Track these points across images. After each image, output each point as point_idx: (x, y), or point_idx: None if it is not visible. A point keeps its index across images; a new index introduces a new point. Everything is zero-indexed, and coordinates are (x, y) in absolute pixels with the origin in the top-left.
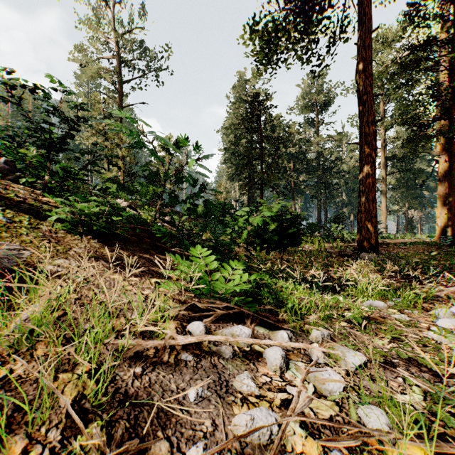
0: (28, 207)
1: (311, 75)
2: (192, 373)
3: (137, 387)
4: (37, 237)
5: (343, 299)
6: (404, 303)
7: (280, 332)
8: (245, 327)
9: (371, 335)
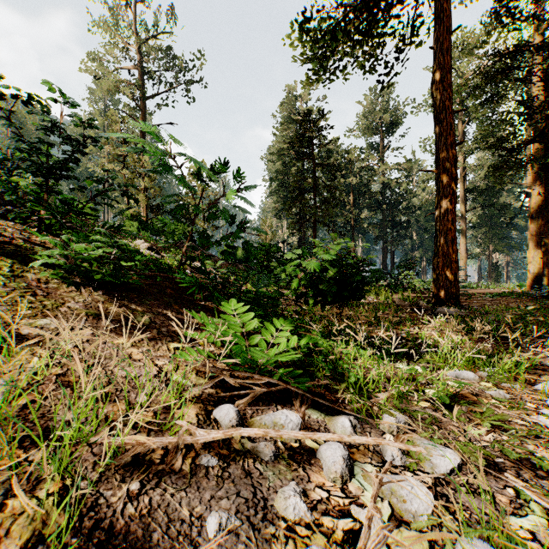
0: (13, 250)
1: (375, 90)
2: (214, 488)
3: (130, 515)
4: (18, 288)
5: (423, 371)
6: (502, 374)
7: (340, 418)
8: (293, 412)
9: (462, 421)
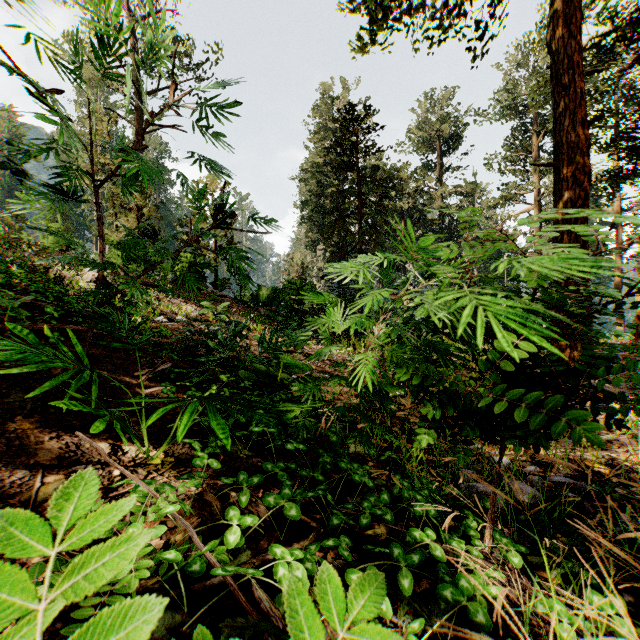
0: None
1: (431, 95)
2: None
3: None
4: None
5: None
6: None
7: None
8: None
9: None
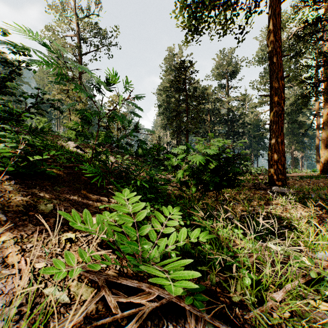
0: None
1: (223, 51)
2: None
3: None
4: None
5: (311, 263)
6: None
7: None
8: None
9: None
